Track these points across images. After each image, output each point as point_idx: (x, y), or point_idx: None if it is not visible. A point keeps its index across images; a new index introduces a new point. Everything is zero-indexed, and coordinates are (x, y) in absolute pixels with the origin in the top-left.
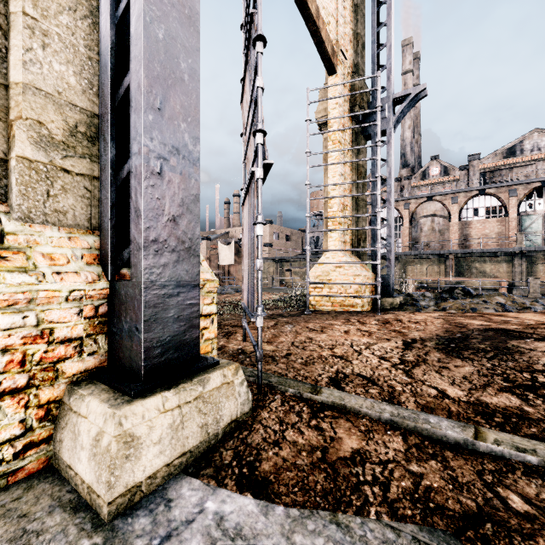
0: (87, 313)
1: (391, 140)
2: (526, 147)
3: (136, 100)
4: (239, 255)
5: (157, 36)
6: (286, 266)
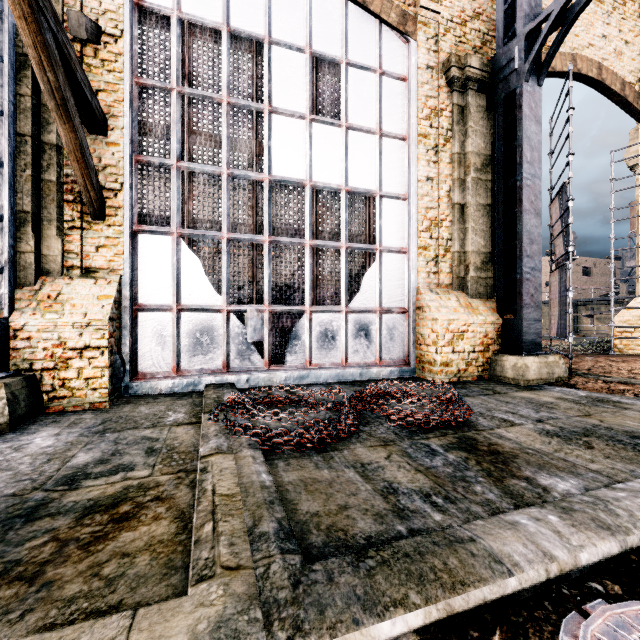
0: (496, 330)
1: None
2: None
3: (519, 255)
4: None
5: (527, 229)
6: (584, 310)
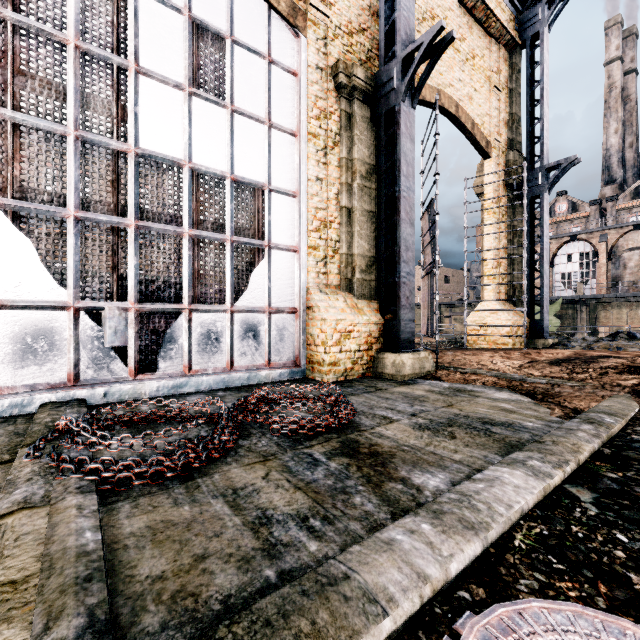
0: (378, 330)
1: (544, 204)
2: None
3: (398, 260)
4: None
5: (404, 237)
6: (445, 312)
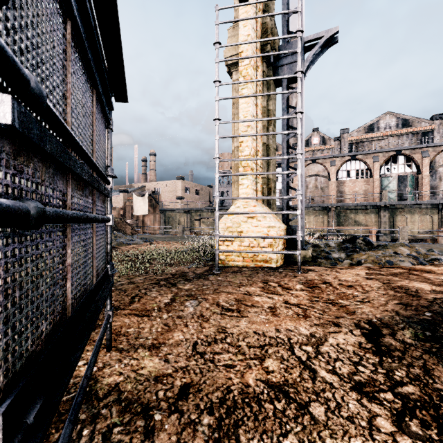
0: None
1: (302, 85)
2: (381, 126)
3: None
4: (153, 206)
5: None
6: (196, 216)
